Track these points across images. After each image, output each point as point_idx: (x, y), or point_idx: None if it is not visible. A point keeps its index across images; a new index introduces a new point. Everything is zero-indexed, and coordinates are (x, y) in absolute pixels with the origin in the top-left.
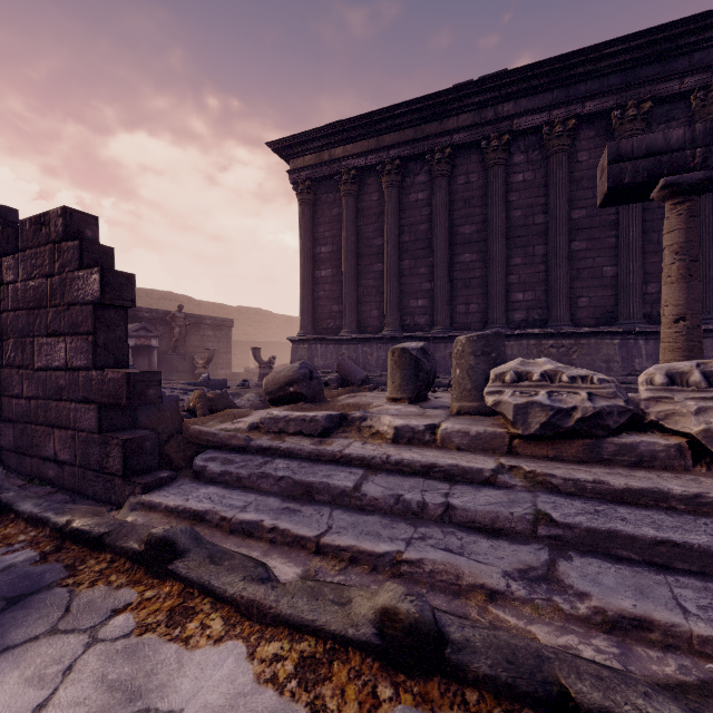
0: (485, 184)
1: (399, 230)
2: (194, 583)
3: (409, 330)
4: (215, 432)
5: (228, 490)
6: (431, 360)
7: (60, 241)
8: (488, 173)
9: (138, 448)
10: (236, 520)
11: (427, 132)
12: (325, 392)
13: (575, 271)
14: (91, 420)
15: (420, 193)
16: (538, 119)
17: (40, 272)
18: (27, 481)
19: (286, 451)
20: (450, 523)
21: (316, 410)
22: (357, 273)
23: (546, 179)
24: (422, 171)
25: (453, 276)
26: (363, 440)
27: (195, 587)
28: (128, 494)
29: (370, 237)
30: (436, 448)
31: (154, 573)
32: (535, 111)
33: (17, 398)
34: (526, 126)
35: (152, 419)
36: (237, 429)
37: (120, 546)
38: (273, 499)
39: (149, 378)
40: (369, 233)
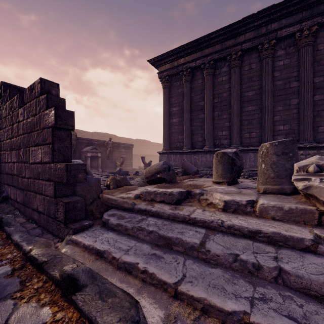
0: (260, 68)
1: (212, 96)
2: (85, 315)
3: (218, 147)
4: (116, 199)
5: (120, 236)
6: (241, 159)
7: (39, 96)
8: (262, 62)
9: (73, 207)
10: (121, 261)
11: (227, 45)
12: (176, 178)
13: (316, 112)
14: (51, 190)
15: (224, 77)
16: (293, 29)
17: (32, 114)
18: (26, 220)
19: (155, 213)
20: (284, 285)
21: (172, 187)
22: (190, 119)
23: (297, 62)
24: (225, 65)
25: (242, 118)
26: (202, 208)
27: (86, 319)
28: (66, 233)
29: (197, 101)
30: (255, 217)
31: (65, 297)
32: (291, 25)
33: (24, 178)
34: (285, 34)
35: (84, 190)
36: (128, 197)
37: (50, 273)
38: (145, 246)
39: (79, 168)
40: (197, 99)
